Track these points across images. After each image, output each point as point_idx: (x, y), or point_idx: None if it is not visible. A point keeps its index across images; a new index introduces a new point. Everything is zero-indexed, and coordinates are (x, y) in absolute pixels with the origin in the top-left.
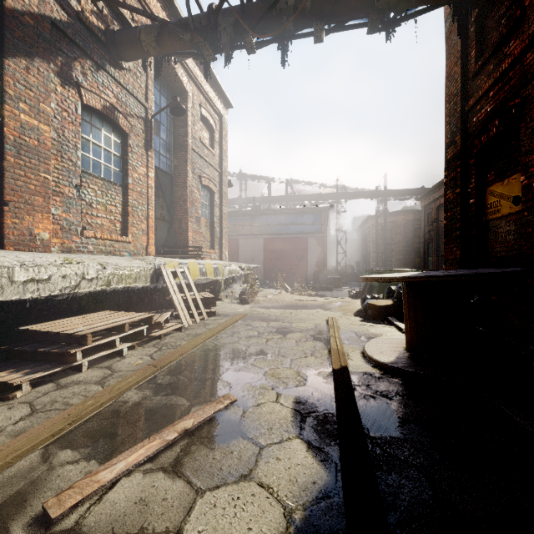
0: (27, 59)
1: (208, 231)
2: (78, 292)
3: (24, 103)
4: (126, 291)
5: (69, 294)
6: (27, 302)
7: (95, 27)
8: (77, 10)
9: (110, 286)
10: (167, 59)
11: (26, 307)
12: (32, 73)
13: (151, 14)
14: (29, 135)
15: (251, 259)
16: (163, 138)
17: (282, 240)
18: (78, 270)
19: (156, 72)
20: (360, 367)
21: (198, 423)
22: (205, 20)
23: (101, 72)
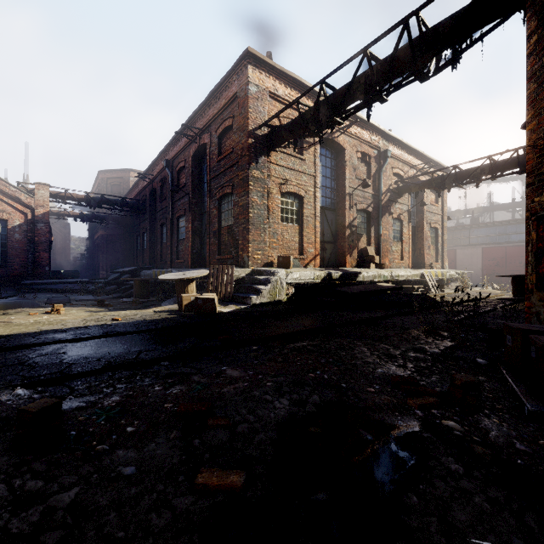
0: (384, 215)
1: (434, 252)
2: (401, 280)
3: (384, 228)
4: (410, 281)
5: (400, 280)
6: (394, 281)
7: (395, 190)
8: (391, 189)
9: (412, 278)
10: (420, 190)
11: (394, 282)
12: (385, 219)
13: (418, 184)
14: (385, 236)
15: (468, 266)
16: (411, 210)
17: (502, 249)
18: (407, 274)
19: (415, 195)
20: (491, 299)
21: (446, 298)
22: (439, 180)
23: (396, 203)
